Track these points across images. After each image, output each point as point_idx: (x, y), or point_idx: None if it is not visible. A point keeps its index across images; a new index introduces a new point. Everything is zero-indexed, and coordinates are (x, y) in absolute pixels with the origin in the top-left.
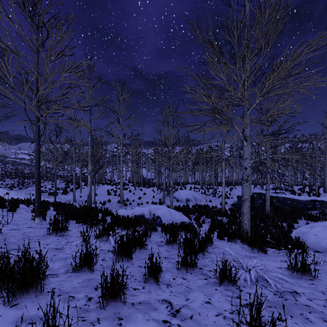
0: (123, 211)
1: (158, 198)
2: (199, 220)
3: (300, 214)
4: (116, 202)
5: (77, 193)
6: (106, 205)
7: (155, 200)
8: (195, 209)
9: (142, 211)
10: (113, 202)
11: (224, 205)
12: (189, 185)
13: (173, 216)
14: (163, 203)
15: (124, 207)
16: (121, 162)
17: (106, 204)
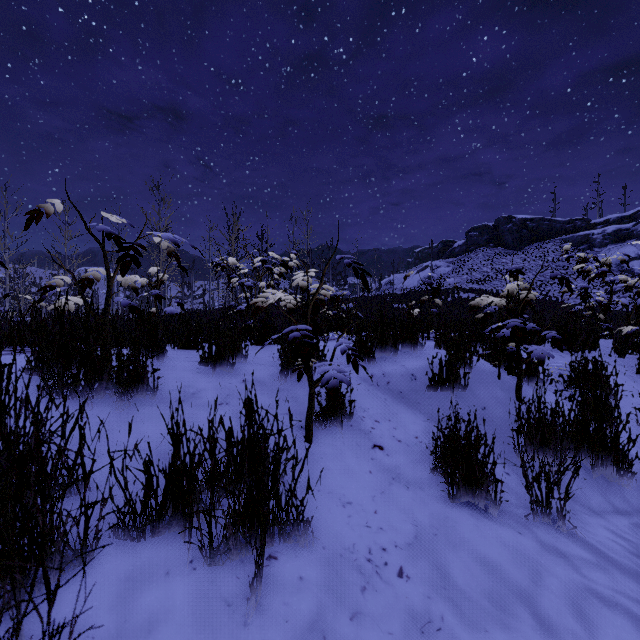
0: None
1: None
2: None
3: None
4: None
5: None
6: None
7: None
8: None
9: None
10: None
11: None
12: None
13: None
14: None
15: None
16: None
17: None
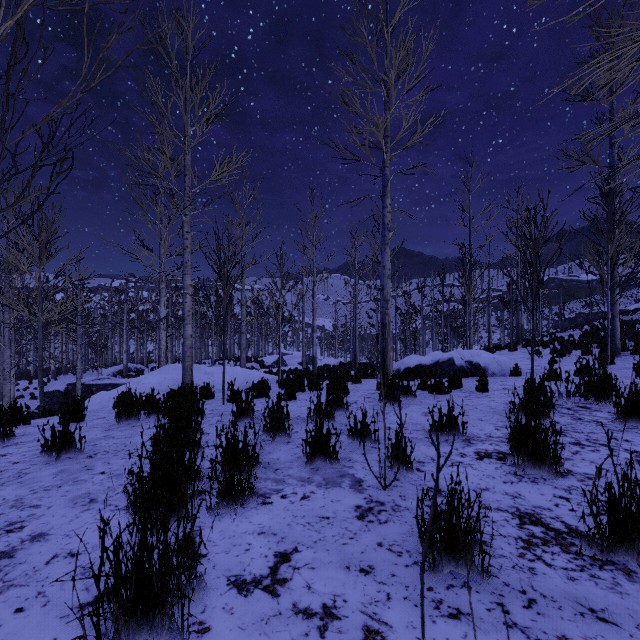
0: None
1: None
2: None
3: None
4: None
5: None
6: None
7: None
8: None
9: None
10: None
11: None
12: None
13: None
14: None
15: None
16: None
17: None
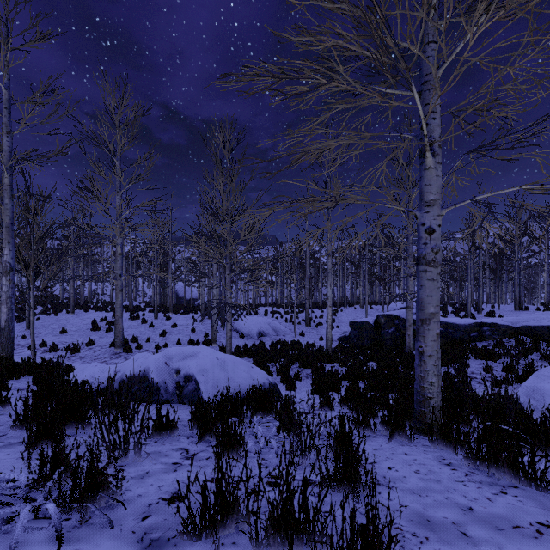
0: (91, 367)
1: (202, 333)
2: (288, 374)
3: (464, 349)
4: (107, 345)
5: (18, 331)
6: (79, 353)
7: (195, 337)
8: (276, 350)
9: (143, 365)
10: (99, 346)
11: (330, 339)
12: (262, 308)
13: (232, 373)
14: (213, 341)
15: (124, 355)
16: (119, 256)
17: (80, 351)
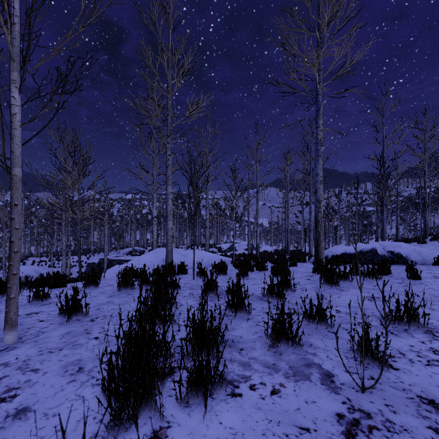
0: None
1: None
2: None
3: None
4: None
5: None
6: None
7: None
8: None
9: None
10: None
11: (69, 273)
12: (31, 259)
13: None
14: None
15: None
16: None
17: None
